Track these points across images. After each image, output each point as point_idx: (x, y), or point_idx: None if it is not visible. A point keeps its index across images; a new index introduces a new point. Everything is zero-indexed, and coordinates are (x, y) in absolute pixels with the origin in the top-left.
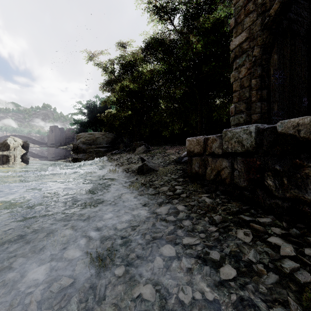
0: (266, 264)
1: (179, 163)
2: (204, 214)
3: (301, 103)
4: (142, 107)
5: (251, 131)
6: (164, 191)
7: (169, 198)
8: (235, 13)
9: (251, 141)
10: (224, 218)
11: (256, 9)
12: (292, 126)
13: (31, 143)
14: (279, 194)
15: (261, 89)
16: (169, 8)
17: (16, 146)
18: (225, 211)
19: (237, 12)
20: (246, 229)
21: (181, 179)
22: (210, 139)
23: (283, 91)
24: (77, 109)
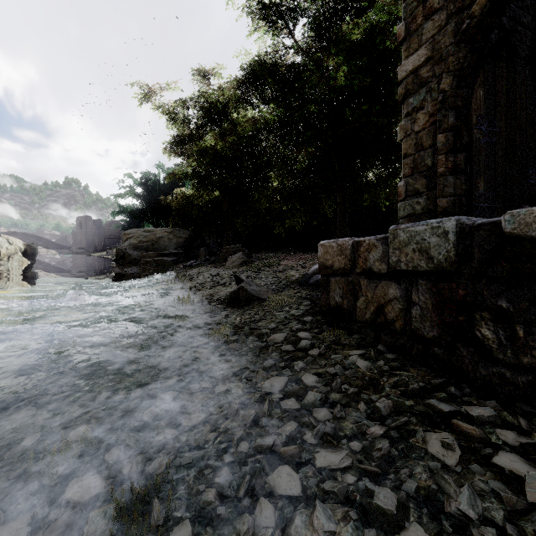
0: (499, 523)
1: (305, 286)
2: (356, 393)
3: (525, 178)
4: (239, 184)
5: (448, 231)
6: (277, 343)
7: (287, 359)
8: (407, 13)
9: (447, 250)
10: (396, 405)
11: (446, 6)
12: (535, 222)
13: (43, 246)
14: (506, 356)
15: (454, 151)
16: (287, 7)
17: (12, 252)
18: (398, 387)
19: (410, 12)
20: (443, 431)
21: (310, 317)
22: (363, 244)
23: (494, 156)
24: (125, 186)
